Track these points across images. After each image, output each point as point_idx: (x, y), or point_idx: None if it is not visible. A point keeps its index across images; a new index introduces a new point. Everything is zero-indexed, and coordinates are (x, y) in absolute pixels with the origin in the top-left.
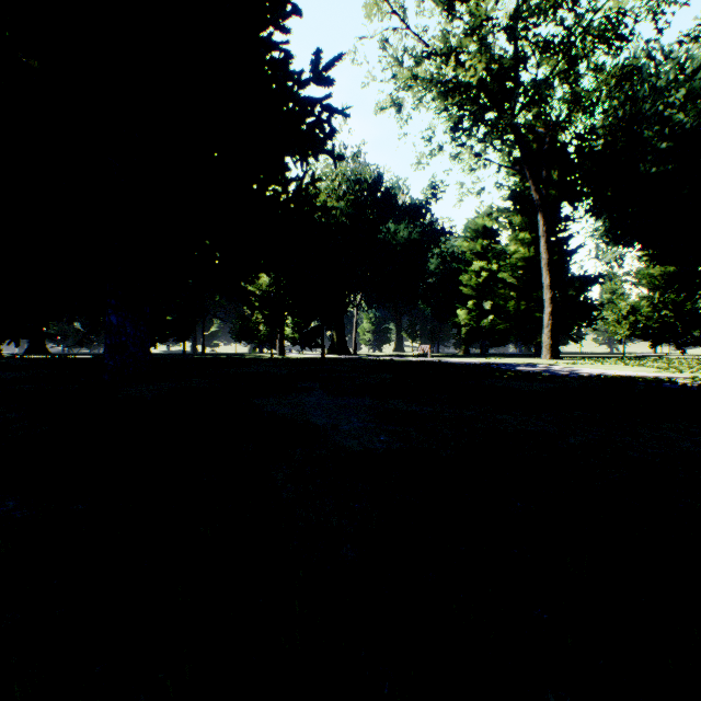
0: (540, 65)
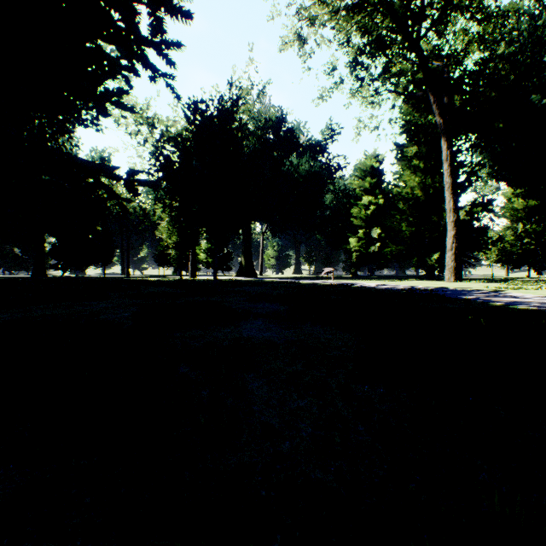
0: None
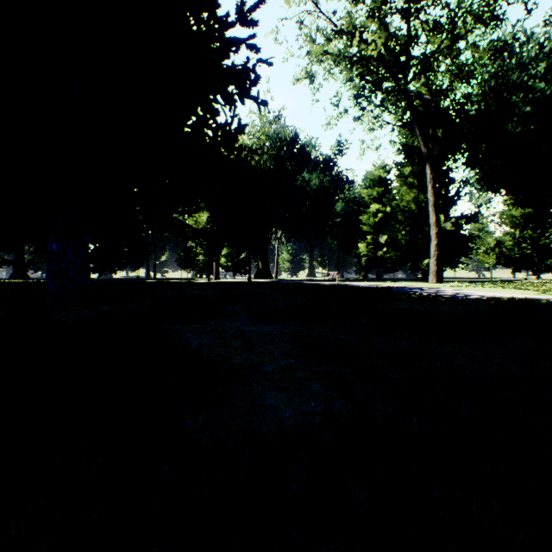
0: (428, 42)
